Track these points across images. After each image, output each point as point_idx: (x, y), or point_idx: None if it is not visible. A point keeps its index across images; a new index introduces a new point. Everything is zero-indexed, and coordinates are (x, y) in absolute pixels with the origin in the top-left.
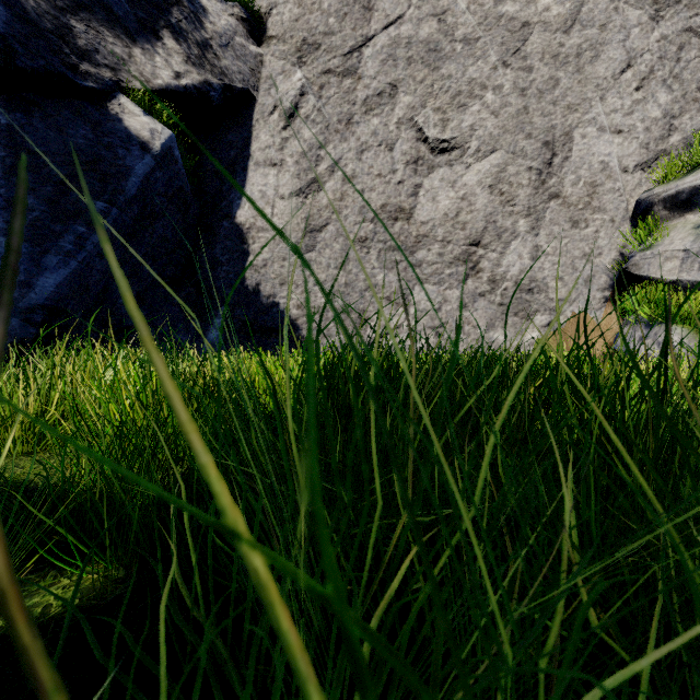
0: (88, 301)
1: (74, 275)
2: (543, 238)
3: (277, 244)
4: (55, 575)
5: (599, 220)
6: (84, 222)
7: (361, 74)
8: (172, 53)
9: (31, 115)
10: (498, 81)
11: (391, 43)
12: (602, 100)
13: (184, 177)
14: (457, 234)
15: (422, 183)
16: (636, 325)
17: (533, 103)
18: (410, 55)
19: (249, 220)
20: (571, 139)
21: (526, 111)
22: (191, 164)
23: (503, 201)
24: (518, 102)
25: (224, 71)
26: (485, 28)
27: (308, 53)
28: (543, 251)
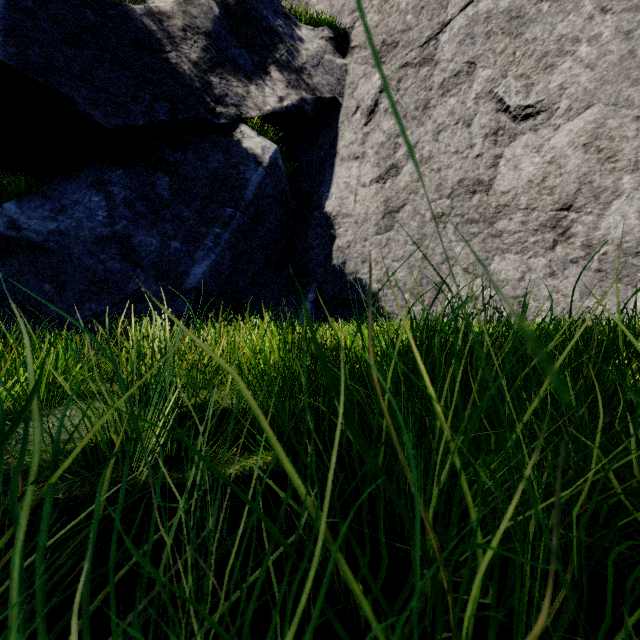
0: (220, 283)
1: (213, 264)
2: None
3: (359, 227)
4: (248, 454)
5: None
6: (219, 225)
7: (437, 60)
8: (277, 82)
9: (187, 152)
10: (594, 31)
11: (468, 22)
12: None
13: (285, 180)
14: (543, 200)
15: (503, 153)
16: None
17: None
18: (489, 29)
19: (336, 208)
20: None
21: (632, 55)
22: (291, 169)
23: (601, 159)
24: (622, 47)
25: (316, 87)
26: None
27: (387, 52)
28: None
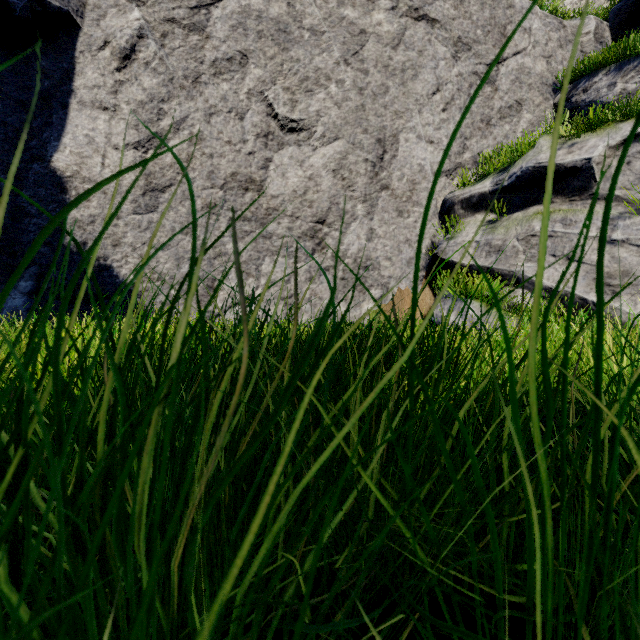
0: None
1: None
2: (376, 223)
3: (109, 199)
4: None
5: (418, 212)
6: None
7: (210, 34)
8: None
9: None
10: (340, 76)
11: (241, 11)
12: (419, 113)
13: None
14: (305, 211)
15: (273, 157)
16: (445, 299)
17: (369, 103)
18: (261, 29)
19: (71, 167)
20: (398, 141)
21: (363, 108)
22: None
23: (345, 186)
24: (357, 99)
25: None
26: (329, 25)
27: None
28: (376, 233)
